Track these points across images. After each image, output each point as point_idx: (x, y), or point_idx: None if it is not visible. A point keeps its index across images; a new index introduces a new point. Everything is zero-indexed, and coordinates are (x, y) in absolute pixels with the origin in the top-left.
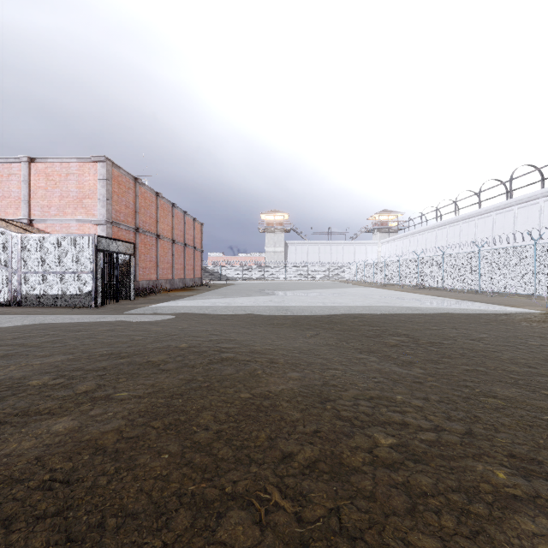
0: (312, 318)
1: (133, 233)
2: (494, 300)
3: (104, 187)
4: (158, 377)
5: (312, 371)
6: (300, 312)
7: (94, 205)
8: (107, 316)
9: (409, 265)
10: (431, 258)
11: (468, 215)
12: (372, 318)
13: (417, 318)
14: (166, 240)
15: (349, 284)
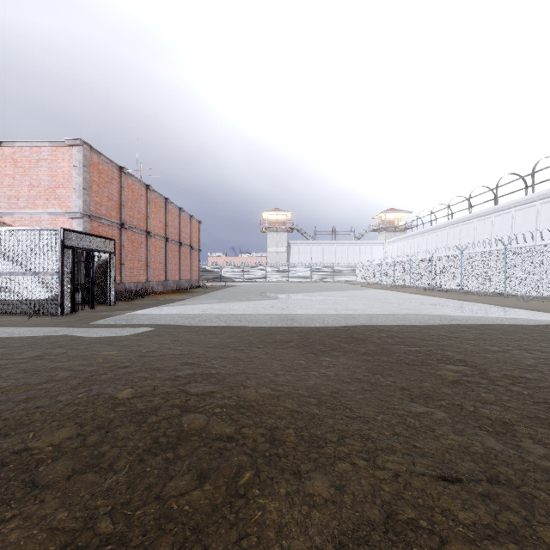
0: (325, 332)
1: (117, 229)
2: (534, 306)
3: (81, 175)
4: (5, 519)
5: (350, 463)
6: (308, 322)
7: (69, 195)
8: (62, 329)
9: (422, 265)
10: (447, 257)
11: (484, 212)
12: (402, 331)
13: (461, 331)
14: (158, 237)
15: (356, 286)
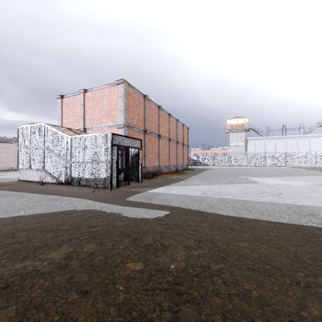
0: None
1: (142, 134)
2: None
3: (123, 101)
4: None
5: None
6: None
7: (117, 114)
8: (105, 206)
9: None
10: None
11: None
12: None
13: None
14: (165, 138)
15: (316, 171)
